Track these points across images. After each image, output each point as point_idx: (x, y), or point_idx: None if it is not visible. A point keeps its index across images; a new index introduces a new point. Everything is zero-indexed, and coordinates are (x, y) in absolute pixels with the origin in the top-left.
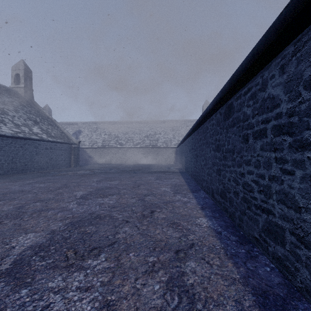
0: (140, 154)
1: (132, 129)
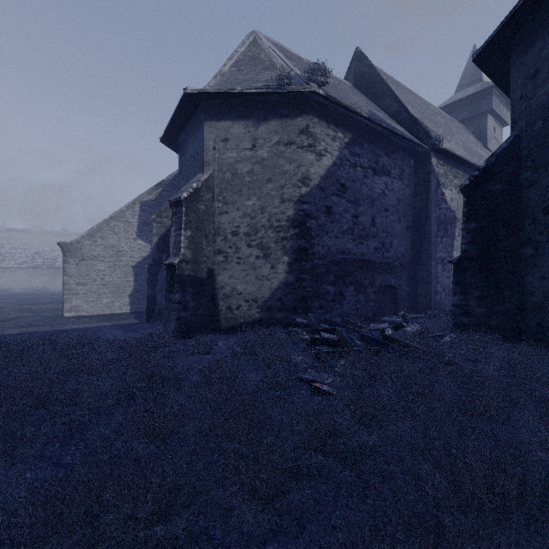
0: (28, 276)
1: (12, 241)
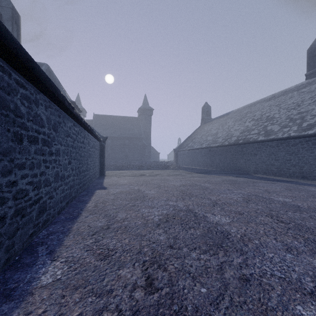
0: None
1: None
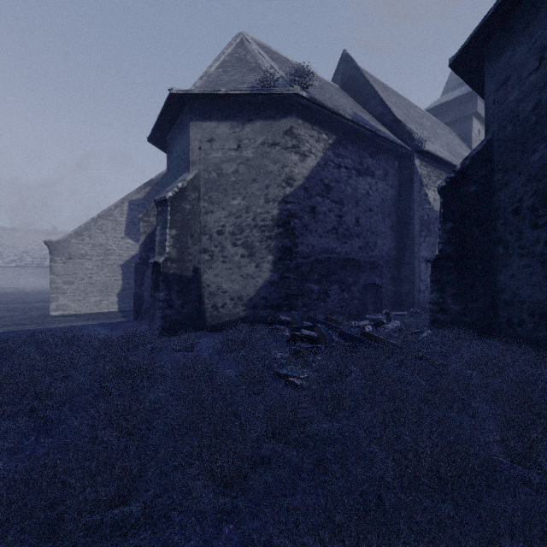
0: (17, 275)
1: None
